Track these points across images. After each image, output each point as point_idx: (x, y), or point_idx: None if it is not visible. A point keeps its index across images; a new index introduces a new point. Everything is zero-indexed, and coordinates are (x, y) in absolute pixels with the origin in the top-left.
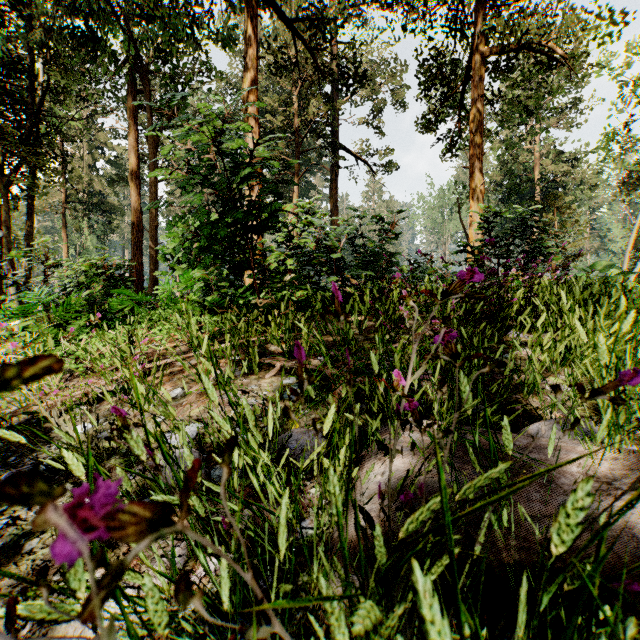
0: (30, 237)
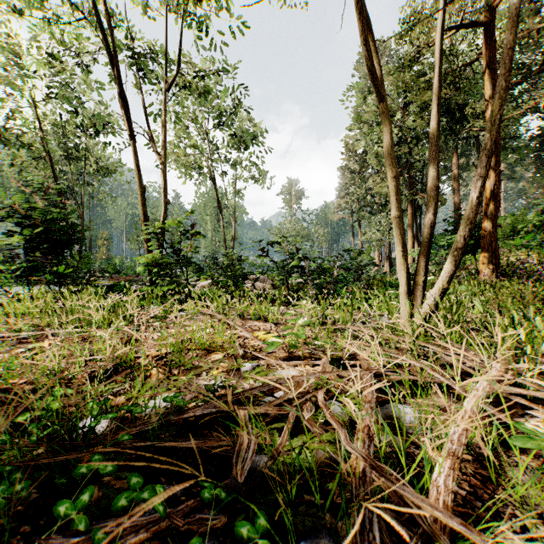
0: (420, 226)
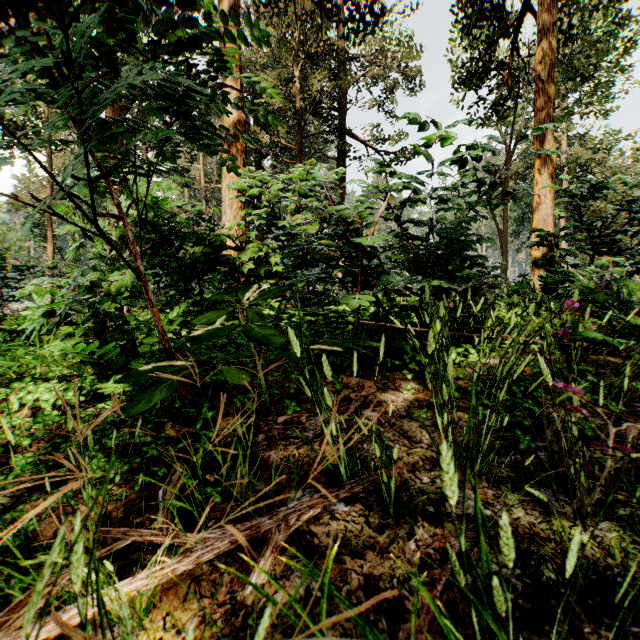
0: None
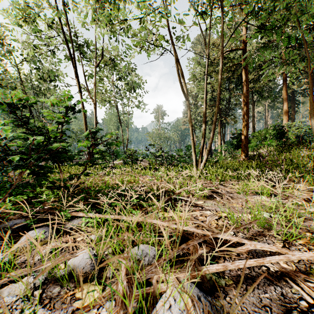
0: (225, 133)
